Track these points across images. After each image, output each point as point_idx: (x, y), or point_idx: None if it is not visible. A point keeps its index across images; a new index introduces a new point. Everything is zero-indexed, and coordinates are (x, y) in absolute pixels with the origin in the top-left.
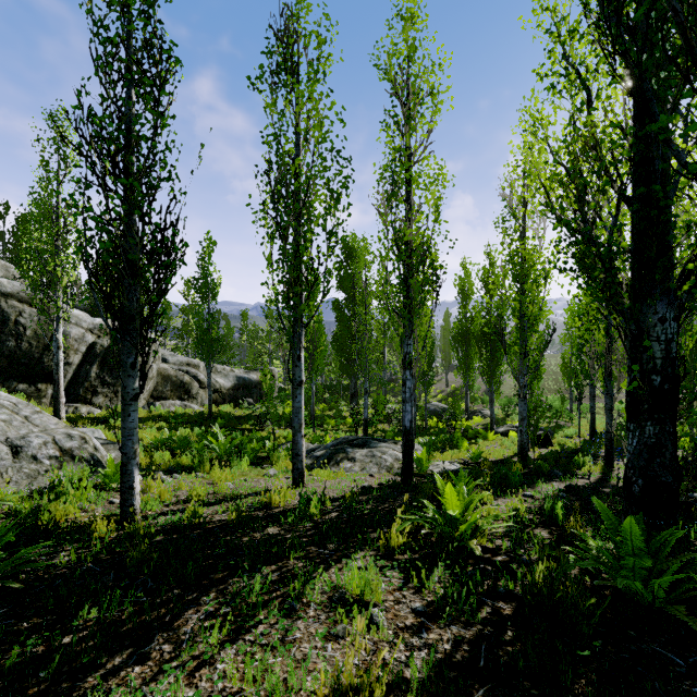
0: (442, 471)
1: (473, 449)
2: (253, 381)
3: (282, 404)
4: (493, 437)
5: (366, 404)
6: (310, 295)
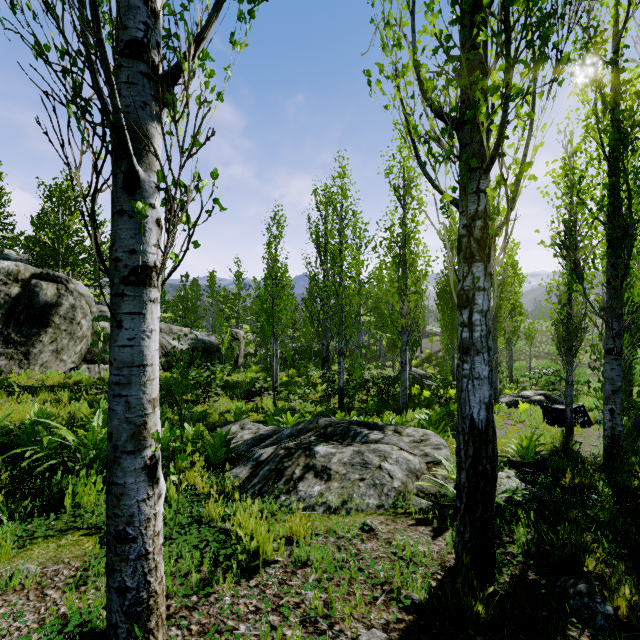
0: (508, 499)
1: (524, 440)
2: (214, 344)
3: (246, 370)
4: (500, 409)
5: (341, 368)
6: (208, 57)
